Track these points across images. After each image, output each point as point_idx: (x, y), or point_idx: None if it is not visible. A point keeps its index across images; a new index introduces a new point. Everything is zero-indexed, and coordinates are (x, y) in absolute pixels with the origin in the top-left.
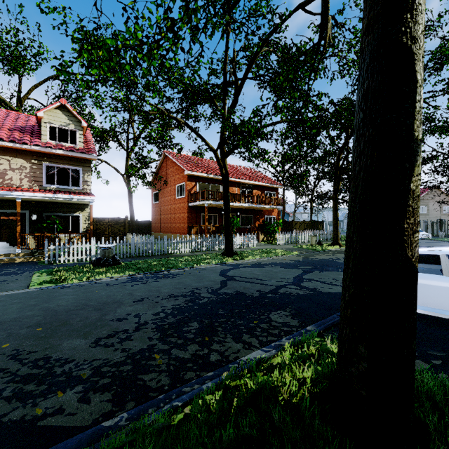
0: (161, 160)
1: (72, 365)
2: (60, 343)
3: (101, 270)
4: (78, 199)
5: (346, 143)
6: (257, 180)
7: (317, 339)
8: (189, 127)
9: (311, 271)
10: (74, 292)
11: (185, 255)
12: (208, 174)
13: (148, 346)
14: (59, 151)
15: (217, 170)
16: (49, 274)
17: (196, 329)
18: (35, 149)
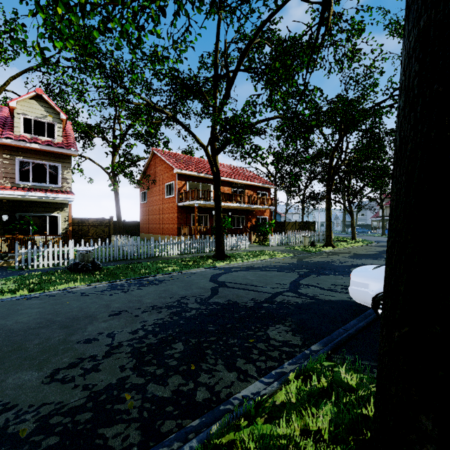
0: (149, 158)
1: (11, 414)
2: (4, 378)
3: (78, 276)
4: (55, 198)
5: (340, 142)
6: (249, 180)
7: (325, 363)
8: (178, 121)
9: (308, 275)
10: (41, 305)
11: (173, 258)
12: (199, 173)
13: (118, 381)
14: (35, 145)
15: (208, 168)
16: (17, 282)
17: (181, 352)
18: (6, 143)
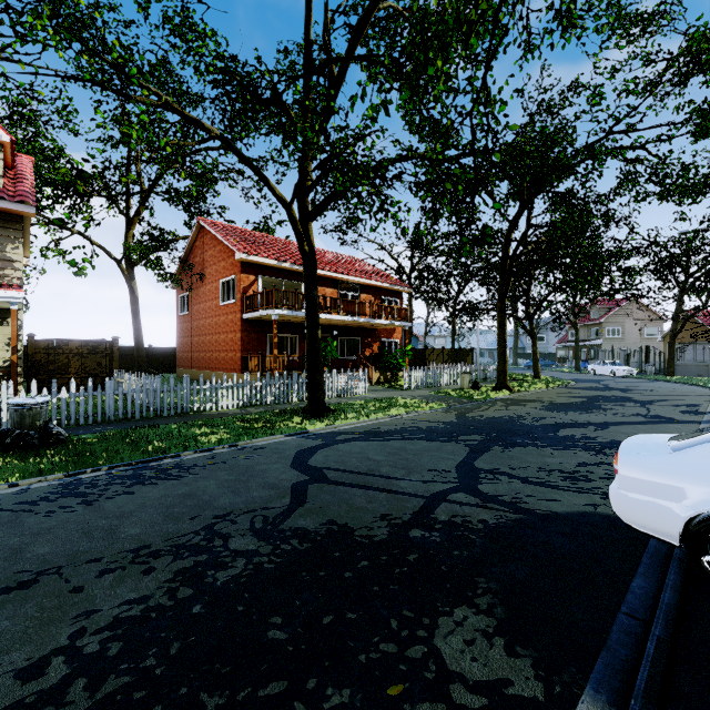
0: (193, 235)
1: None
2: None
3: None
4: None
5: (522, 213)
6: (369, 277)
7: None
8: (232, 147)
9: (486, 447)
10: None
11: (227, 415)
12: (280, 261)
13: None
14: None
15: (298, 255)
16: None
17: None
18: None
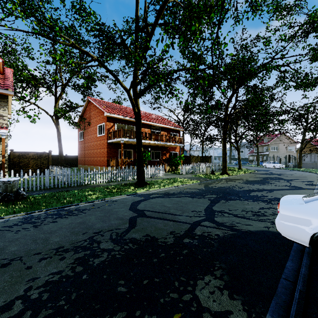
0: (85, 104)
1: None
2: None
3: None
4: None
5: (233, 95)
6: (164, 123)
7: None
8: (102, 64)
9: (218, 200)
10: None
11: (100, 186)
12: (124, 116)
13: None
14: None
15: (132, 114)
16: None
17: None
18: None
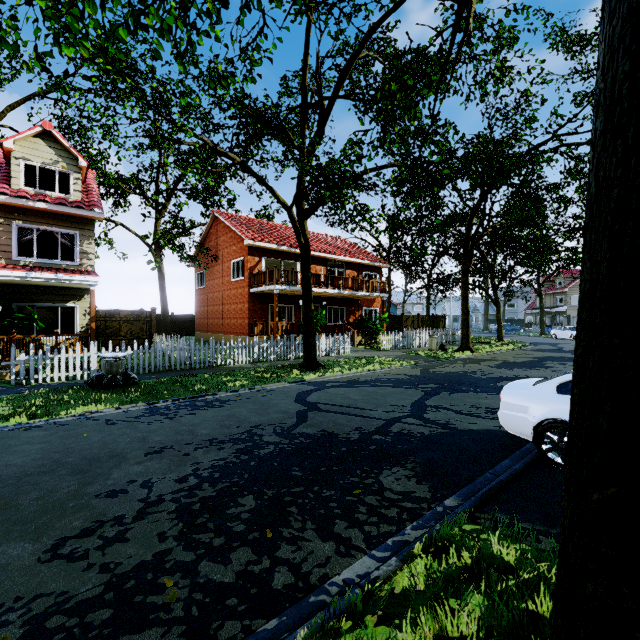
0: (209, 224)
1: None
2: None
3: (102, 395)
4: (70, 281)
5: (481, 202)
6: (352, 255)
7: (467, 526)
8: (249, 169)
9: (437, 392)
10: (45, 438)
11: (243, 368)
12: (279, 245)
13: (155, 557)
14: (41, 203)
15: (293, 239)
16: (11, 404)
17: (251, 511)
18: None
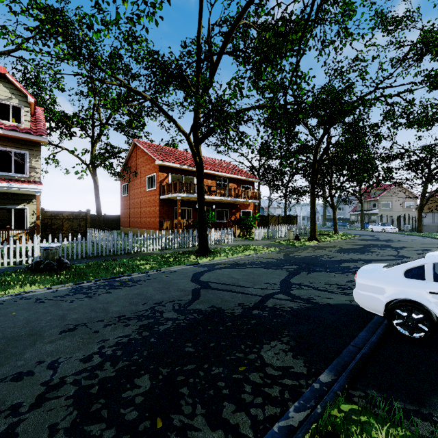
0: (131, 149)
1: None
2: None
3: (38, 277)
4: (19, 188)
5: (324, 135)
6: (233, 173)
7: (345, 406)
8: (157, 105)
9: (298, 272)
10: None
11: (153, 254)
12: (181, 165)
13: None
14: None
15: (192, 161)
16: None
17: (145, 394)
18: None
